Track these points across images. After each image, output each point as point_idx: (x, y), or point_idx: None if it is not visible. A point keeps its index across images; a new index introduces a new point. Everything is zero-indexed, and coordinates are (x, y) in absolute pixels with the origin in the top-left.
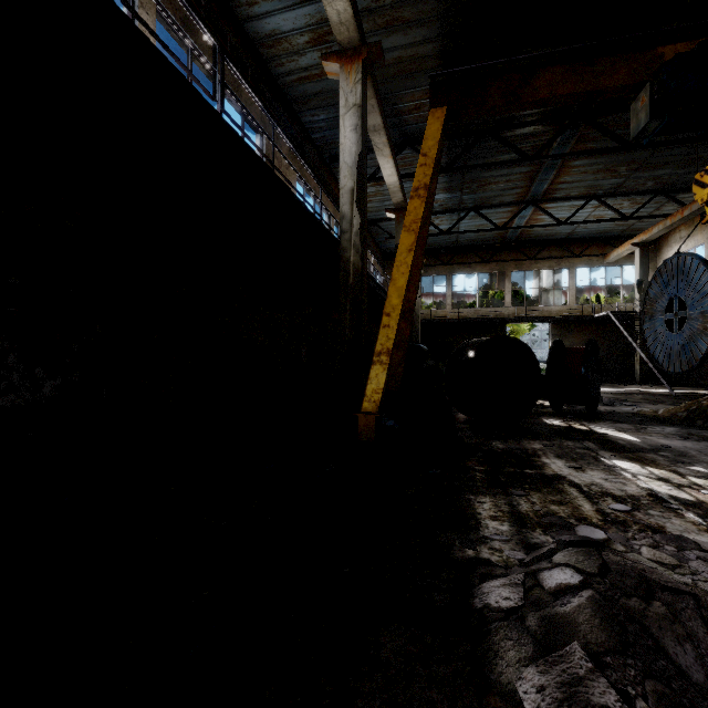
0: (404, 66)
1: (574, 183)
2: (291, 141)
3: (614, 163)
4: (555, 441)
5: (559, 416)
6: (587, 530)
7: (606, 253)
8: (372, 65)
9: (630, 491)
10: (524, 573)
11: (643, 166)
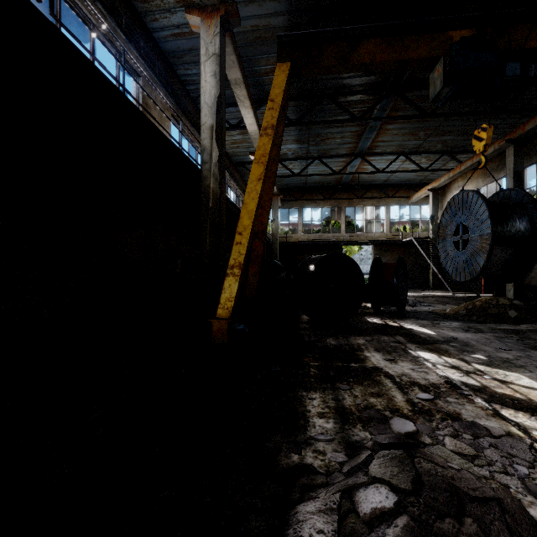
0: (260, 34)
1: (389, 142)
2: (166, 88)
3: (416, 128)
4: (375, 337)
5: (378, 315)
6: (400, 422)
7: (410, 196)
8: (229, 23)
9: (431, 380)
10: (341, 492)
11: (435, 132)
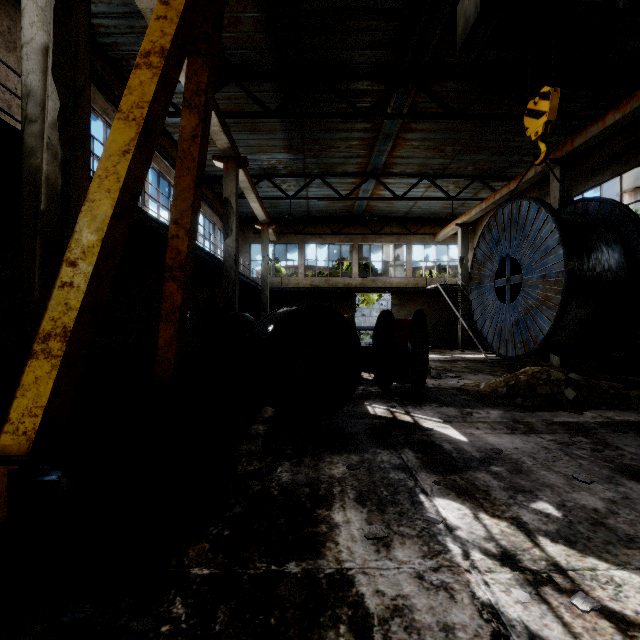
0: None
1: (409, 158)
2: None
3: (442, 141)
4: (368, 454)
5: (385, 398)
6: None
7: (436, 233)
8: None
9: (461, 634)
10: None
11: (465, 148)
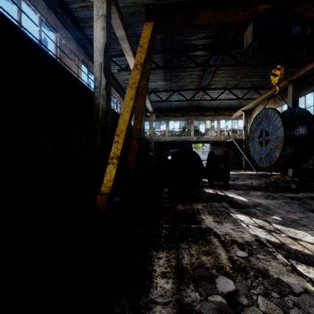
0: (138, 8)
1: (219, 81)
2: (77, 41)
3: (235, 73)
4: (209, 203)
5: (212, 187)
6: (223, 281)
7: (232, 114)
8: None
9: (246, 238)
10: None
11: (246, 76)
